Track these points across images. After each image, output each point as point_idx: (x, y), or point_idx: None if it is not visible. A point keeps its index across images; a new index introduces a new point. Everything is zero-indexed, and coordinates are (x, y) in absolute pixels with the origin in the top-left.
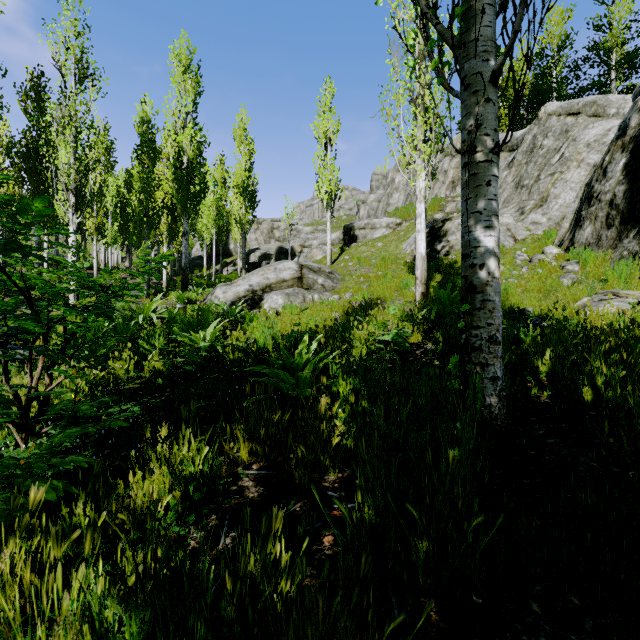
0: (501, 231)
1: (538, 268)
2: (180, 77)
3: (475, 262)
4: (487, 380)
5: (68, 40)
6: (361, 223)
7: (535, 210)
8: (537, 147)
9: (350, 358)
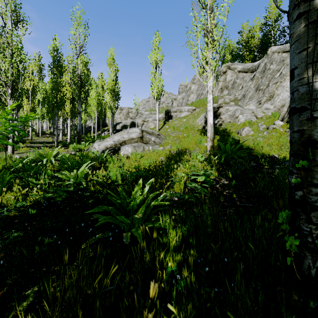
0: (249, 113)
1: (273, 132)
2: (76, 27)
3: (316, 115)
4: None
5: None
6: (174, 109)
7: (267, 102)
8: (267, 69)
9: (172, 190)
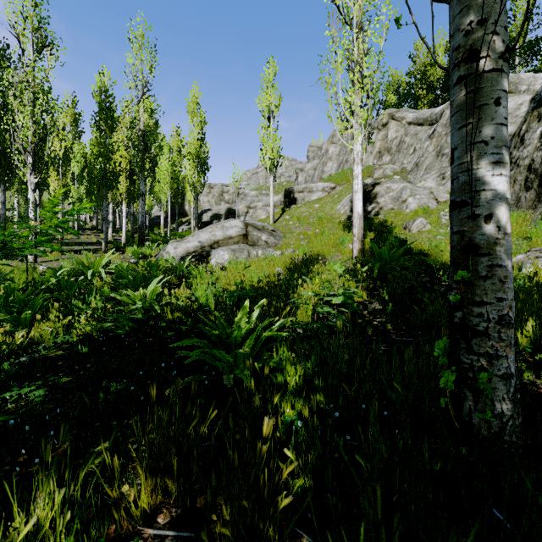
0: (425, 194)
1: None
2: (137, 53)
3: (478, 212)
4: (497, 378)
5: (25, 9)
6: (300, 187)
7: None
8: None
9: (294, 319)
